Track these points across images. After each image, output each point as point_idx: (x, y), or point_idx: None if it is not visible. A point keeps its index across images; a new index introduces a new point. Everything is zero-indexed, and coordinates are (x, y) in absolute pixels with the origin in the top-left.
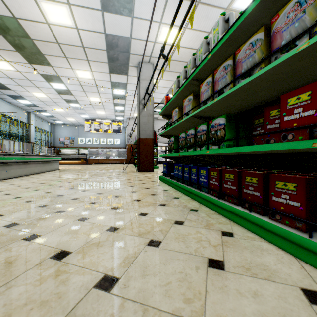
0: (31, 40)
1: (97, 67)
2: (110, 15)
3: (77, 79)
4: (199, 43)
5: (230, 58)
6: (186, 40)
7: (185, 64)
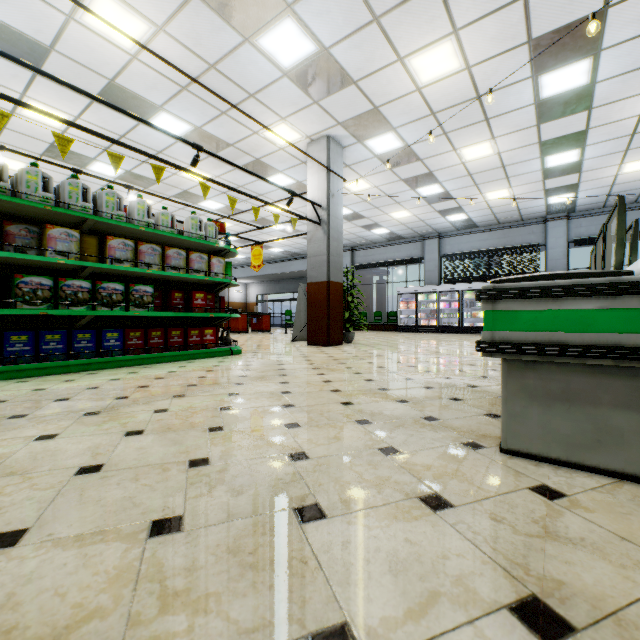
0: None
1: None
2: None
3: None
4: None
5: (159, 246)
6: None
7: None
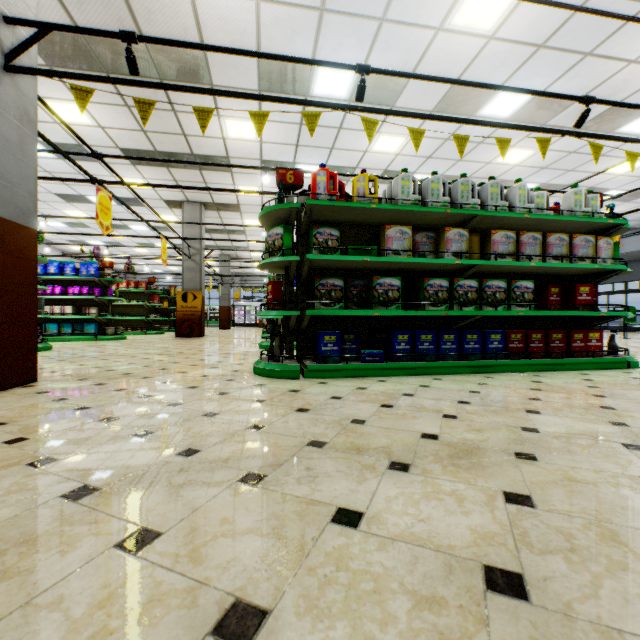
0: None
1: None
2: None
3: None
4: (223, 43)
5: (539, 233)
6: (222, 11)
7: (131, 29)
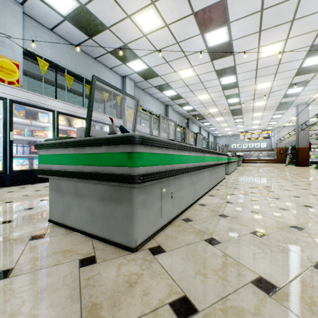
0: (241, 111)
1: (268, 111)
2: (285, 98)
3: (251, 117)
4: None
5: None
6: None
7: None
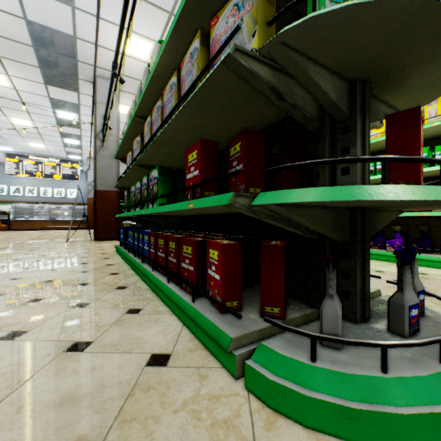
0: None
1: (18, 69)
2: None
3: None
4: None
5: (160, 98)
6: None
7: None
